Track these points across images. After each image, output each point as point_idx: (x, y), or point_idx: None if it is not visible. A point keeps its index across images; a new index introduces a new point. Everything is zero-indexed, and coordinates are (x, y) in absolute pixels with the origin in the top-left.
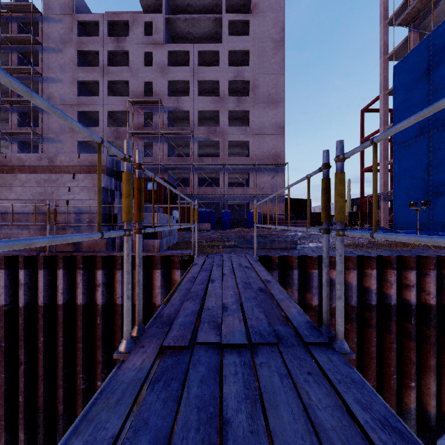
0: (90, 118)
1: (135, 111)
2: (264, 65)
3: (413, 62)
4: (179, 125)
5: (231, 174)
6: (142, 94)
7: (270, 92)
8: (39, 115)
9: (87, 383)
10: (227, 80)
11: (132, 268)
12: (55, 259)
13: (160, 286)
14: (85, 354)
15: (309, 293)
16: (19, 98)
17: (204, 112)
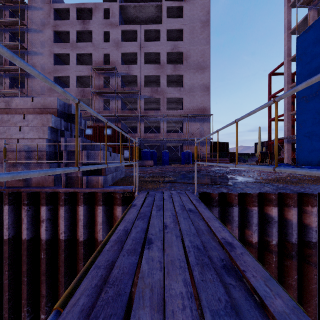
0: (63, 82)
1: (96, 76)
2: (194, 40)
3: (313, 33)
4: (130, 87)
5: (169, 124)
6: (102, 63)
7: (198, 61)
8: (25, 79)
9: (32, 315)
10: (165, 52)
11: (75, 204)
12: (2, 194)
13: (101, 222)
14: (30, 287)
15: (249, 229)
16: (10, 66)
17: (148, 76)
